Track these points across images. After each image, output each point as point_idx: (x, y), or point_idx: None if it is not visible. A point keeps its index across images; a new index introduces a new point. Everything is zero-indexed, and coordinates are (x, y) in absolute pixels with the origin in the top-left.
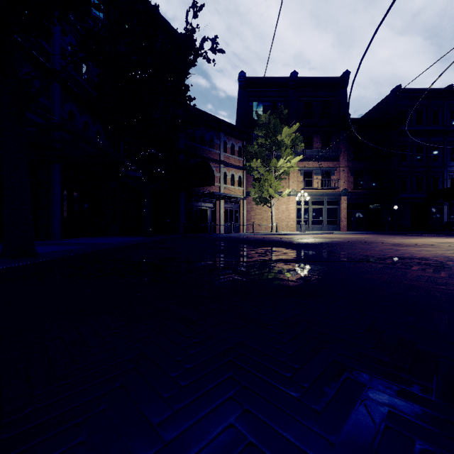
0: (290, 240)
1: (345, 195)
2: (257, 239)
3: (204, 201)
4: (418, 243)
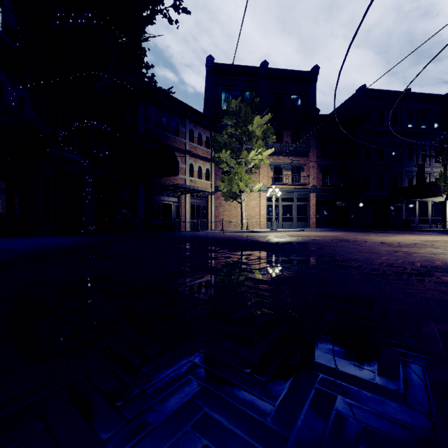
0: (266, 240)
1: (314, 192)
2: (229, 238)
3: (168, 194)
4: (406, 242)
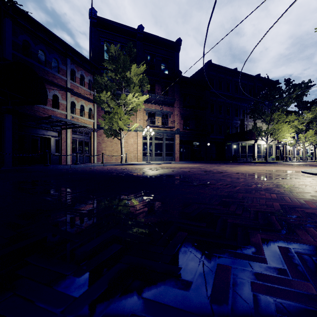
0: (141, 172)
1: (178, 133)
2: (103, 171)
3: (45, 128)
4: (258, 172)
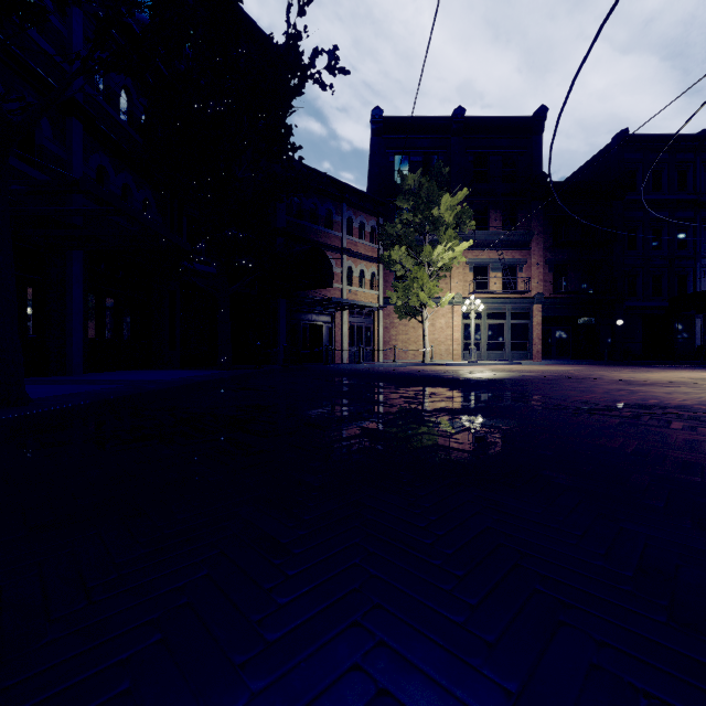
0: (454, 375)
1: (539, 303)
2: (402, 373)
3: (317, 312)
4: (663, 380)
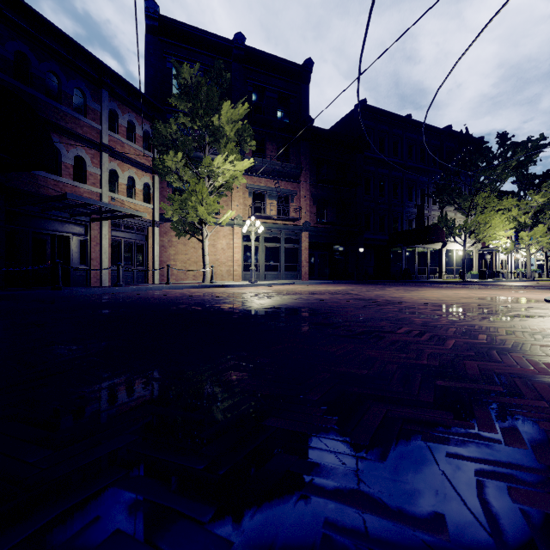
0: (238, 303)
1: (307, 230)
2: (164, 300)
3: (60, 219)
4: (464, 302)
